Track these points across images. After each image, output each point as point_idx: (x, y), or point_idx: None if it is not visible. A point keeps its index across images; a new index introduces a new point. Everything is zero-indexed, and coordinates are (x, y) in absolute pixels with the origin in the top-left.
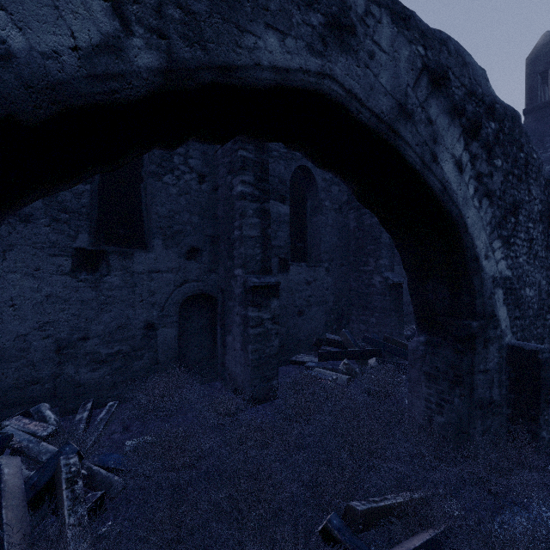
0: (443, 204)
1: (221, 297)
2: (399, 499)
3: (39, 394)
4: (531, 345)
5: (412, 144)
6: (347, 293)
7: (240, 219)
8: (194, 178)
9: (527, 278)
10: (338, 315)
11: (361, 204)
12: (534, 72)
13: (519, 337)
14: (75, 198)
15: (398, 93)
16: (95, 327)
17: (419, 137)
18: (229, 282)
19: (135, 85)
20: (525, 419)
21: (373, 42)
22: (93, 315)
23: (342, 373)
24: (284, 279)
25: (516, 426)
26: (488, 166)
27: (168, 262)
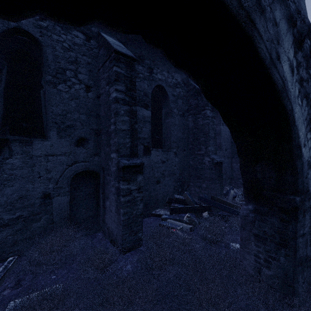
0: (282, 100)
1: (102, 173)
2: None
3: None
4: None
5: (264, 38)
6: (187, 168)
7: (114, 117)
8: (82, 88)
9: None
10: (182, 182)
11: (196, 112)
12: None
13: None
14: None
15: None
16: None
17: (268, 34)
18: (107, 162)
19: None
20: None
21: None
22: None
23: (186, 222)
24: (147, 160)
25: None
26: (306, 73)
27: (61, 148)
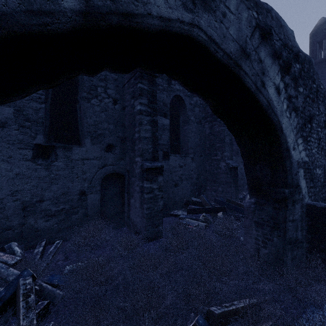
0: (268, 114)
1: (127, 175)
2: (241, 304)
3: (11, 236)
4: (321, 204)
5: (249, 75)
6: (204, 173)
7: (139, 126)
8: (110, 101)
9: (317, 163)
10: (198, 186)
11: (212, 119)
12: (314, 41)
13: (312, 199)
14: (34, 112)
15: (241, 40)
16: (48, 194)
17: (254, 70)
18: (132, 165)
19: (62, 21)
20: (318, 251)
21: (225, 6)
22: (46, 186)
23: (201, 221)
24: (166, 164)
25: (312, 255)
26: (295, 91)
27: (94, 153)
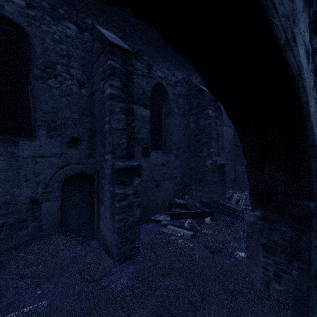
0: (297, 90)
1: (96, 176)
2: None
3: None
4: None
5: (279, 12)
6: (189, 171)
7: (109, 115)
8: (75, 84)
9: None
10: (183, 186)
11: (198, 112)
12: None
13: None
14: None
15: None
16: None
17: (284, 8)
18: (101, 164)
19: None
20: None
21: None
22: None
23: (187, 229)
24: (146, 162)
25: None
26: None
27: (51, 149)
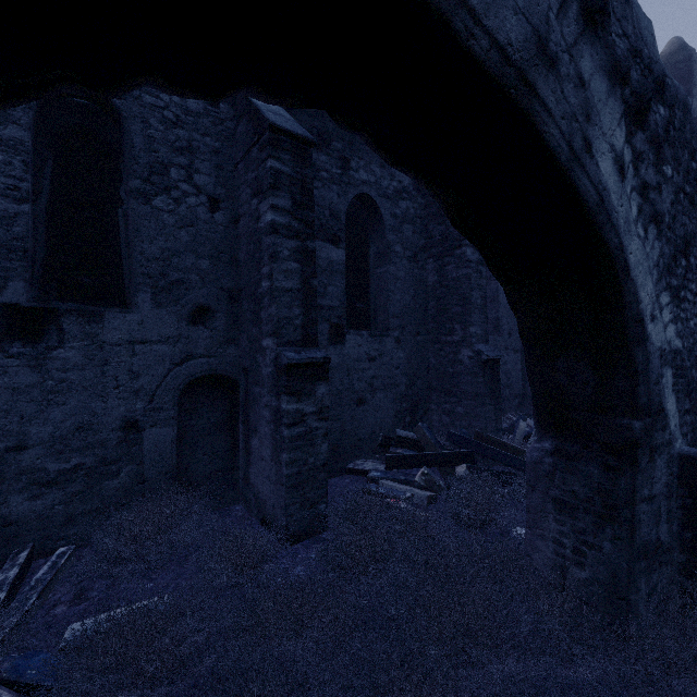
0: (598, 228)
1: (243, 380)
2: None
3: None
4: None
5: (555, 115)
6: (425, 373)
7: (269, 263)
8: (203, 203)
9: None
10: (412, 404)
11: (443, 251)
12: None
13: (689, 440)
14: (1, 223)
15: (535, 15)
16: (38, 430)
17: (566, 104)
18: (254, 358)
19: None
20: None
21: None
22: (33, 411)
23: (419, 487)
24: (338, 354)
25: (694, 582)
26: (656, 173)
27: (160, 328)
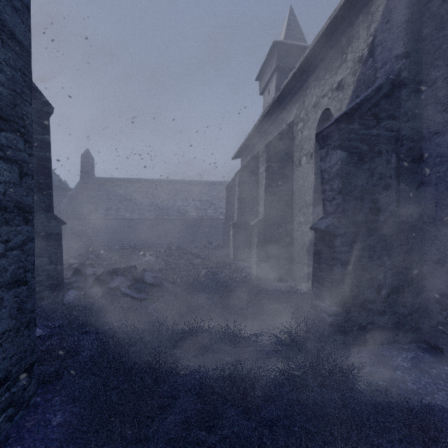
0: None
1: None
2: None
3: None
4: None
5: None
6: None
7: None
8: None
9: None
10: None
11: None
12: (83, 160)
13: None
14: None
15: None
16: None
17: None
18: None
19: None
20: None
21: None
22: None
23: None
24: None
25: None
26: None
27: None
